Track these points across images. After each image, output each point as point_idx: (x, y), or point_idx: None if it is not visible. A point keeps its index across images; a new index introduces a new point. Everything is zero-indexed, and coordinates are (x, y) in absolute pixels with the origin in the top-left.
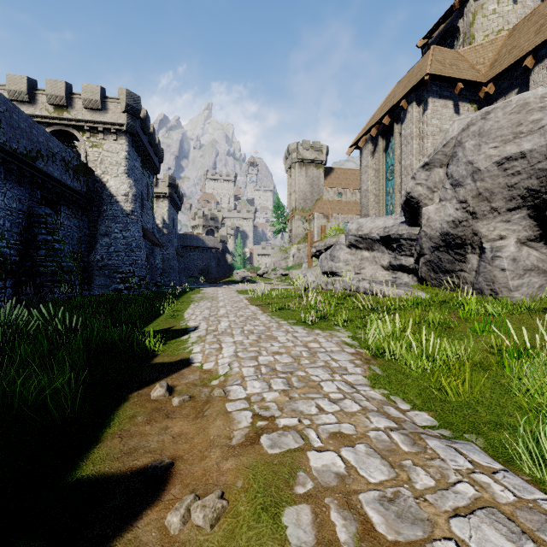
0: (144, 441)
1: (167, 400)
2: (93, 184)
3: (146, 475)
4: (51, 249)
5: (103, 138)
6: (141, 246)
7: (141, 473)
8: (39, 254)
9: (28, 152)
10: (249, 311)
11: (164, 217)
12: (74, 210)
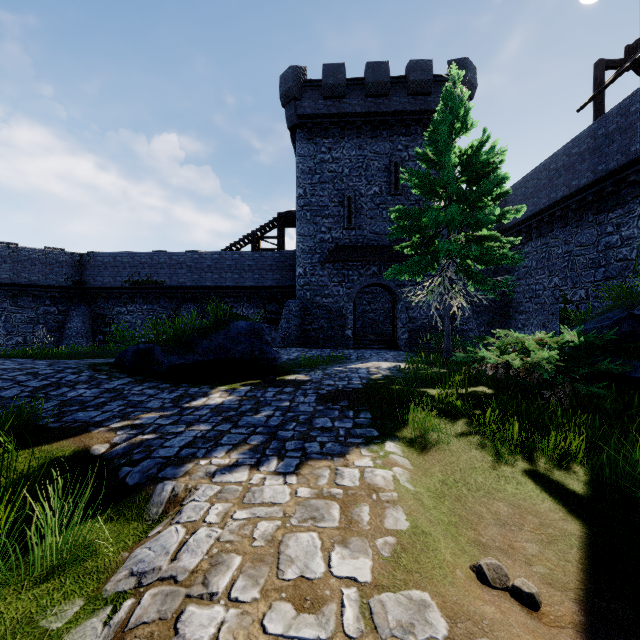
0: None
1: None
2: None
3: None
4: None
5: None
6: None
7: None
8: None
9: None
10: None
11: None
12: None
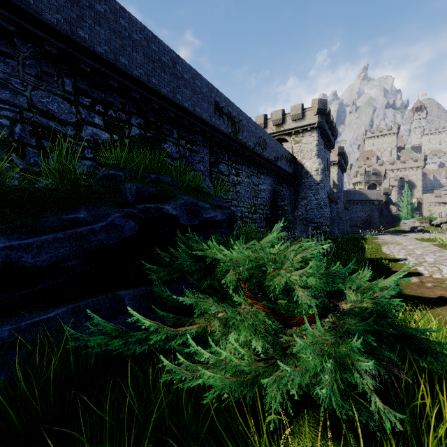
0: (424, 292)
1: (422, 284)
2: (296, 167)
3: (437, 299)
4: (283, 209)
5: (302, 136)
6: (326, 204)
7: (434, 298)
8: (278, 213)
9: (274, 158)
10: (446, 254)
11: (334, 180)
12: (288, 185)
